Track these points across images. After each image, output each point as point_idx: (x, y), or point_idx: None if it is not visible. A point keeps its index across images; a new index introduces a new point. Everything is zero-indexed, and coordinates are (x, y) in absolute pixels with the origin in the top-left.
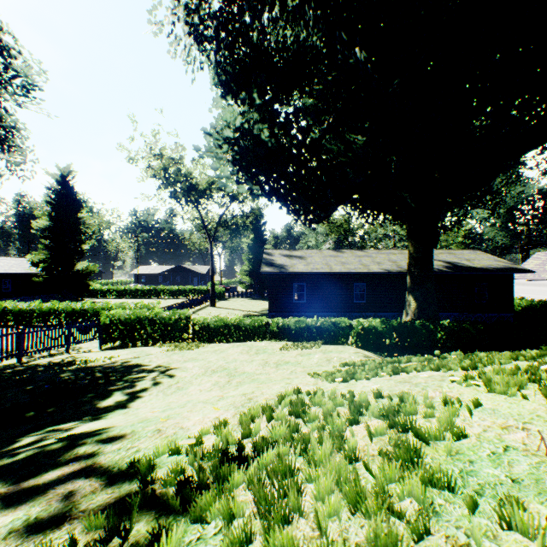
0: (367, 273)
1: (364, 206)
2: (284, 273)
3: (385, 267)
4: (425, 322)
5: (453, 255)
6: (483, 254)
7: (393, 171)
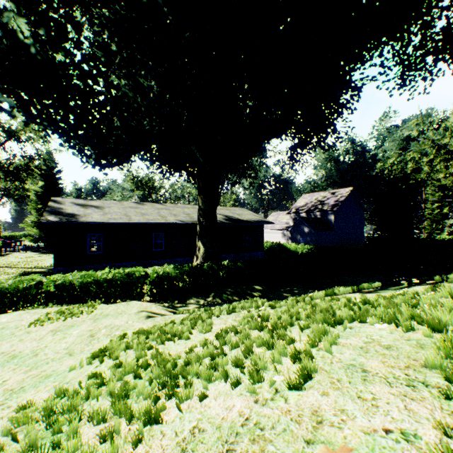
0: (165, 223)
1: (161, 160)
2: (75, 223)
3: (180, 219)
4: (211, 264)
5: (229, 211)
6: (247, 211)
7: (185, 123)
